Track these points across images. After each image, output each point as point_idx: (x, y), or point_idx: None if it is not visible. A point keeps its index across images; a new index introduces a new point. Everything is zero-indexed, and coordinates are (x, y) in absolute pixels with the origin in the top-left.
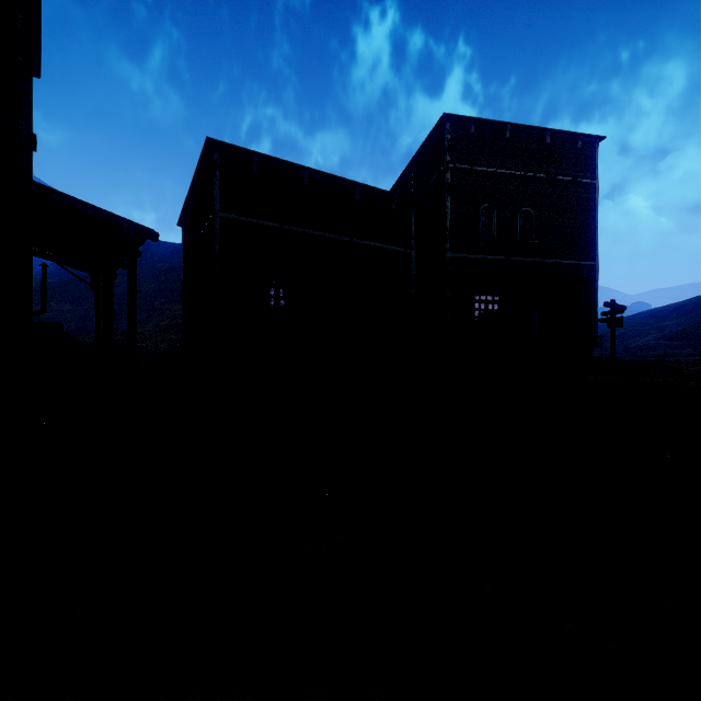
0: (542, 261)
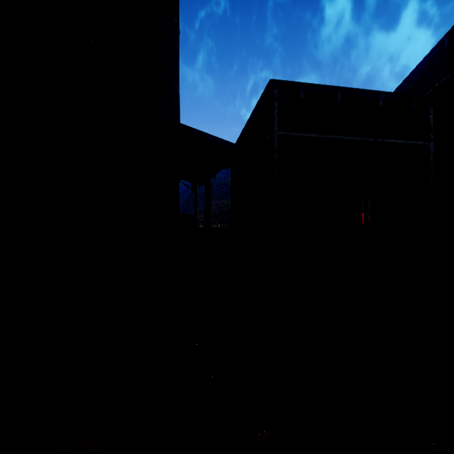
0: None
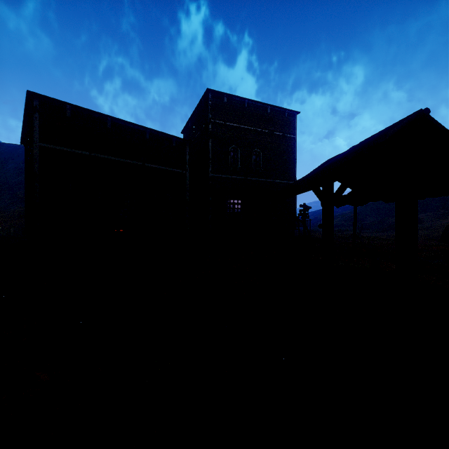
0: (266, 180)
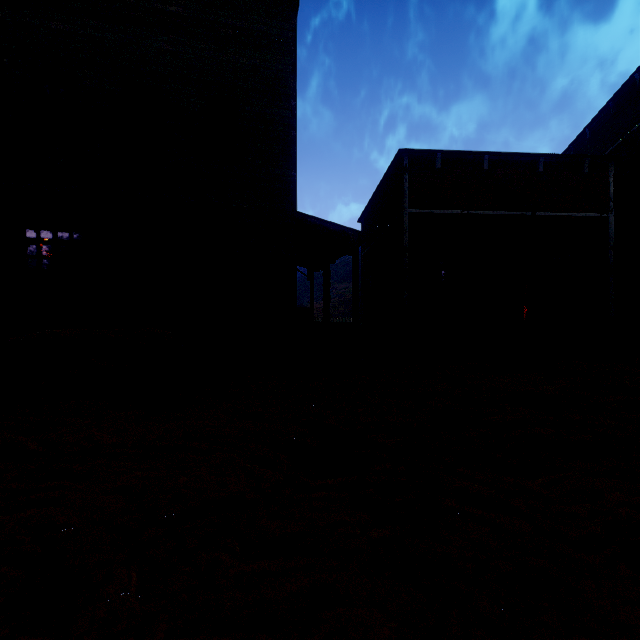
0: None
